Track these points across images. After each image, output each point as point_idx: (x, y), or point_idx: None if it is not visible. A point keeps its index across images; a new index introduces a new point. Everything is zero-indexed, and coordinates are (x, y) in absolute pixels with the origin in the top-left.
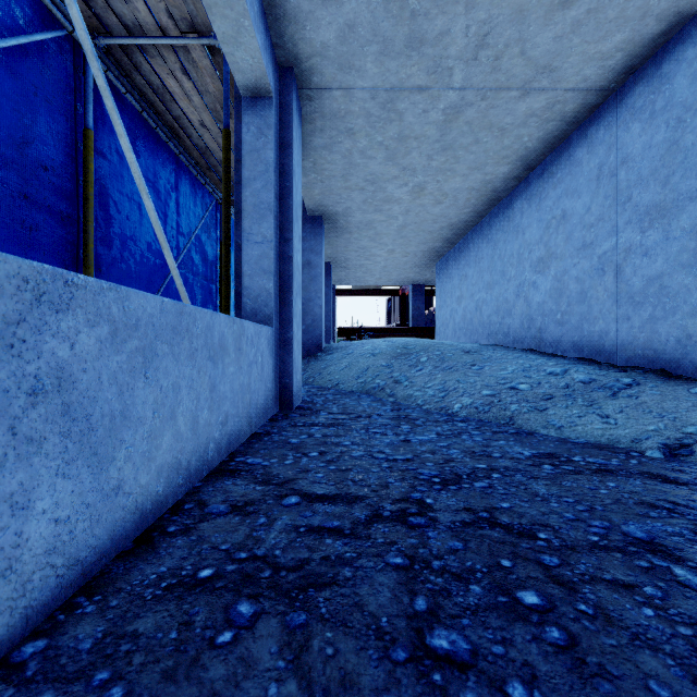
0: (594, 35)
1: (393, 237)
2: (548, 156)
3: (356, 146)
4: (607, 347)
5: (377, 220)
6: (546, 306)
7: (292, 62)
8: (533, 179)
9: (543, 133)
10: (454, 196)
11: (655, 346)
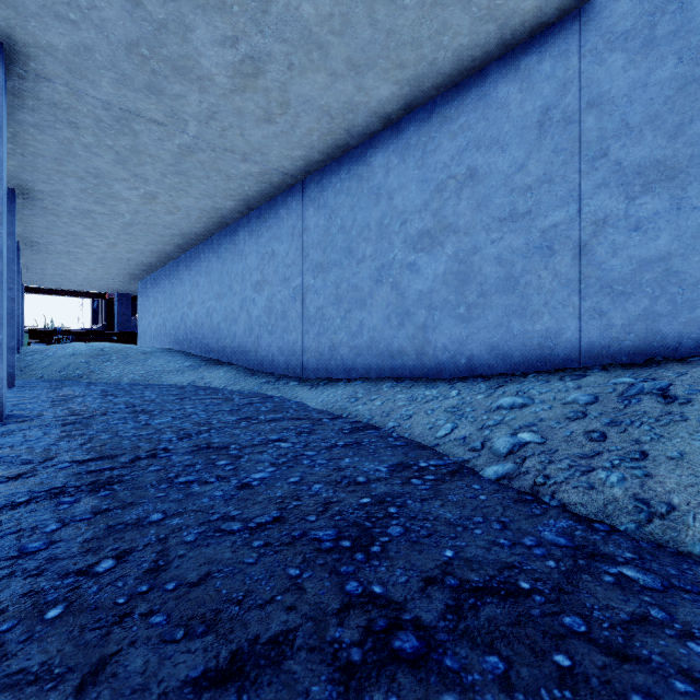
0: (190, 222)
1: (94, 262)
2: (193, 248)
3: (60, 220)
4: (209, 351)
5: (78, 252)
6: (192, 328)
7: (15, 188)
8: (188, 256)
9: (185, 241)
10: (141, 252)
11: (219, 351)
